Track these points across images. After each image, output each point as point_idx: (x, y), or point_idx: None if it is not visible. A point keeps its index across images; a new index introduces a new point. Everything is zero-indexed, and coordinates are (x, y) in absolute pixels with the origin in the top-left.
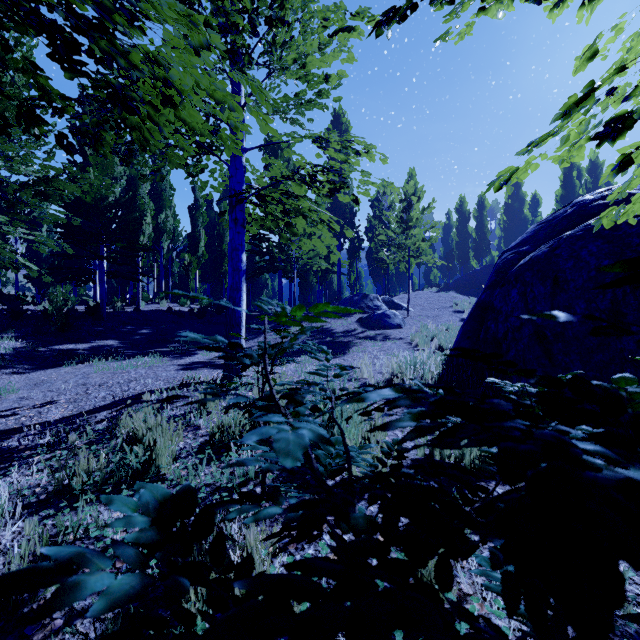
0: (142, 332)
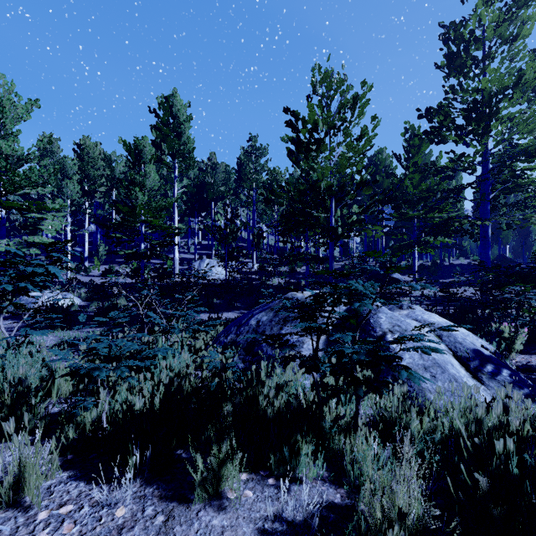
0: (465, 276)
